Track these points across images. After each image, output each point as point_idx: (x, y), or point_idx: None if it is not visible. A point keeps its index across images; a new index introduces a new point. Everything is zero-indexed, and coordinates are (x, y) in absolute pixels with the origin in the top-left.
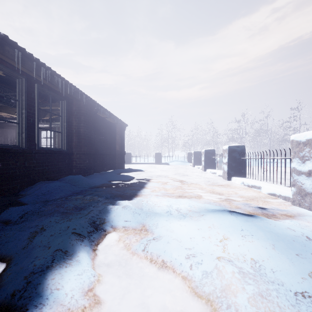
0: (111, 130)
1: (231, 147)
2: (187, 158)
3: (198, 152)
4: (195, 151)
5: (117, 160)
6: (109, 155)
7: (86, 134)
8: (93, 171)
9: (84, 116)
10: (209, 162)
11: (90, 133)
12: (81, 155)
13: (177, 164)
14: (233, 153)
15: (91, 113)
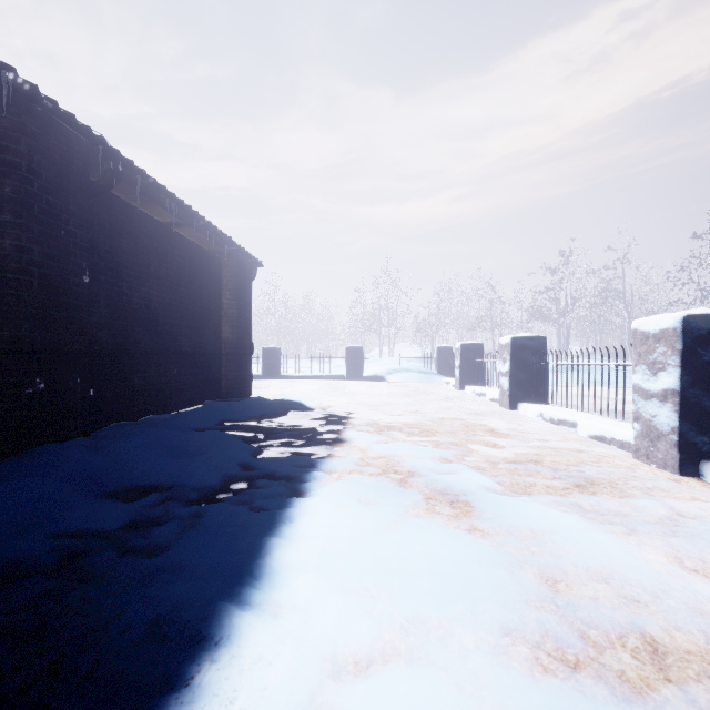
0: (203, 274)
1: (698, 323)
2: (436, 363)
3: (475, 347)
4: (466, 343)
5: (226, 370)
6: (192, 355)
7: (29, 264)
8: (112, 418)
9: (18, 181)
10: (527, 378)
11: (63, 262)
12: (1, 360)
13: (408, 380)
14: (709, 351)
15: (71, 178)
